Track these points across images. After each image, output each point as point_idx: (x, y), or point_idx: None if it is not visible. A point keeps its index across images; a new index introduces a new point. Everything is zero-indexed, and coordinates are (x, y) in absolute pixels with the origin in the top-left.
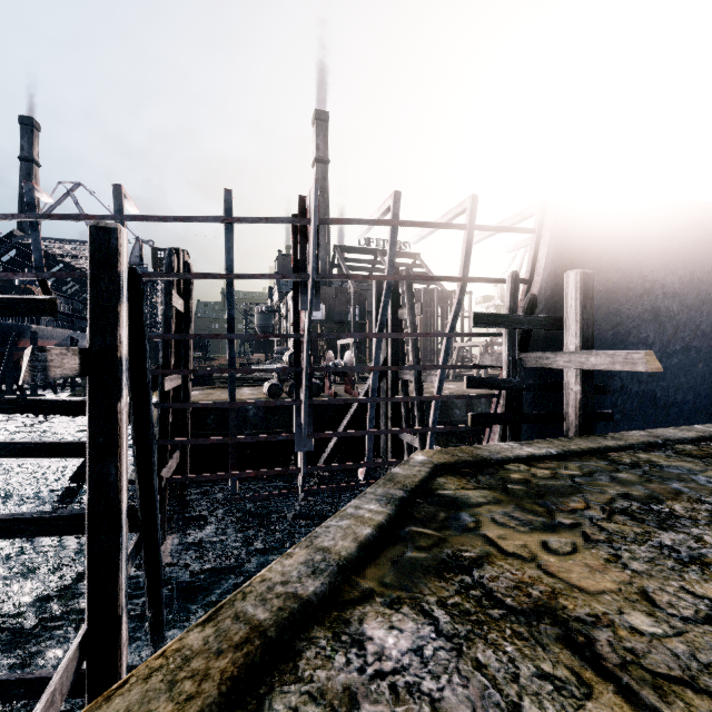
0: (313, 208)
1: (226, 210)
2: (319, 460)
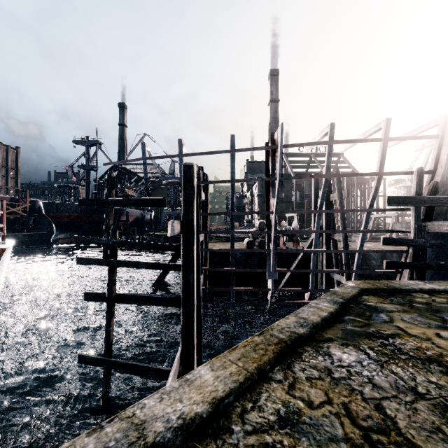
0: (279, 139)
1: (231, 146)
2: (278, 286)
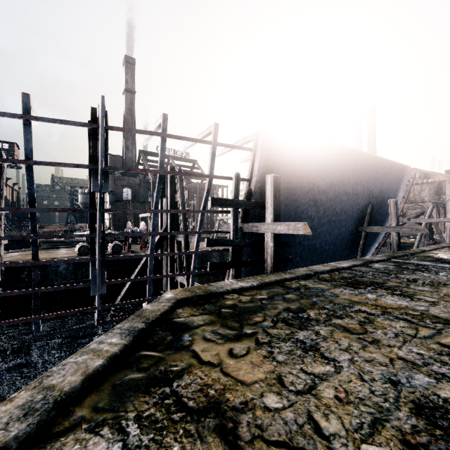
0: (100, 117)
1: (24, 109)
2: (117, 298)
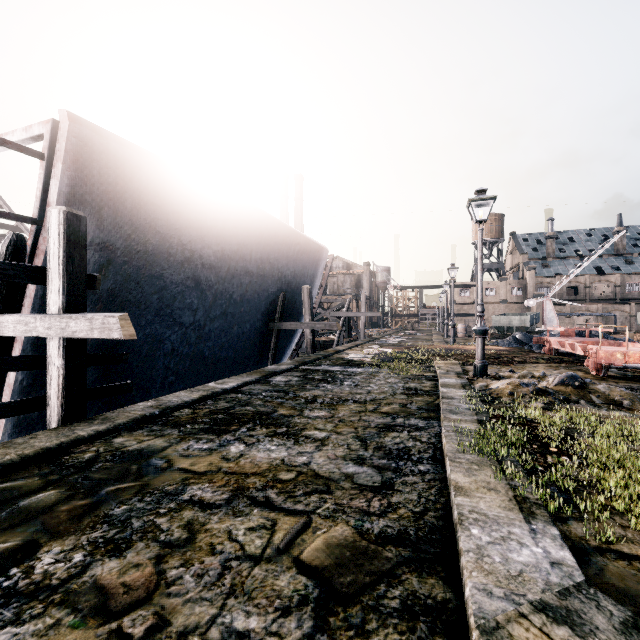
0: None
1: None
2: None
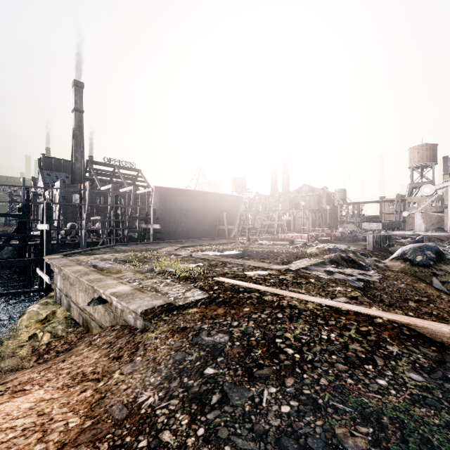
0: (88, 188)
1: (60, 186)
2: None
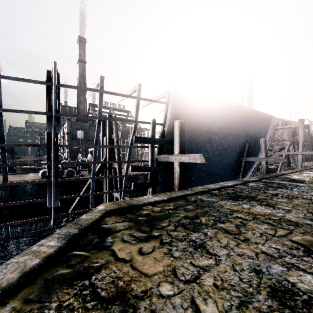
0: (53, 77)
1: None
2: (69, 209)
